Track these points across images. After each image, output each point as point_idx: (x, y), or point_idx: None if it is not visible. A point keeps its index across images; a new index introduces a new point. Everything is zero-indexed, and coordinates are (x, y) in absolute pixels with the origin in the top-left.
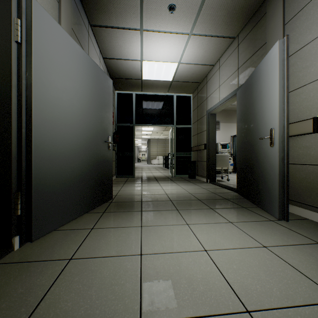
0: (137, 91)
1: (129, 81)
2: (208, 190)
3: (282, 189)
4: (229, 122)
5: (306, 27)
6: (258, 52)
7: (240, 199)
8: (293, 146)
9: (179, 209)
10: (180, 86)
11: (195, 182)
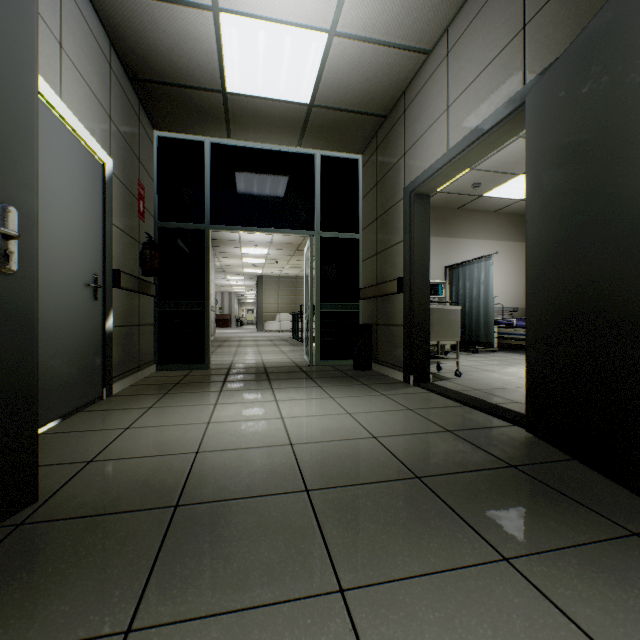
0: (216, 135)
1: (190, 97)
2: (425, 415)
3: None
4: (442, 236)
5: None
6: None
7: (561, 465)
8: None
9: (352, 589)
10: (332, 125)
11: (374, 382)
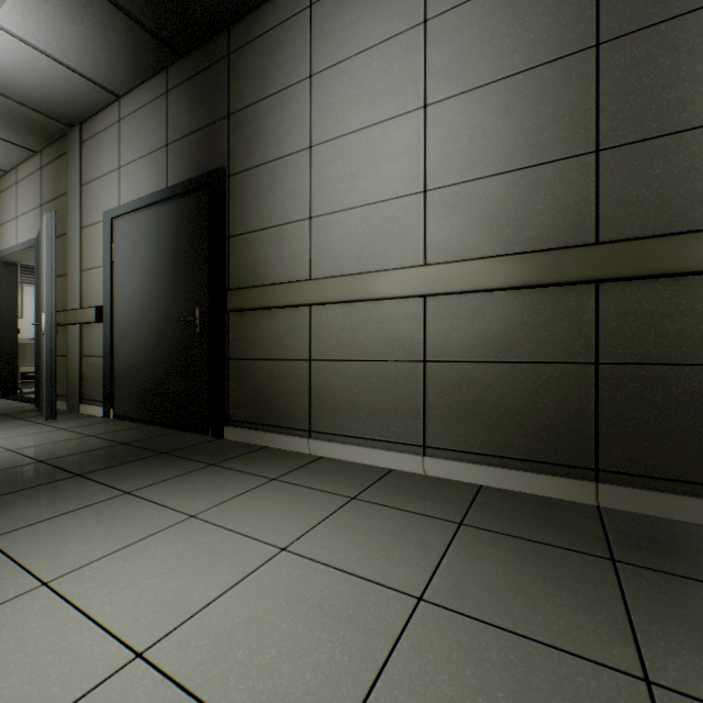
0: None
1: None
2: None
3: (52, 384)
4: None
5: (97, 204)
6: (63, 199)
7: (31, 411)
8: (89, 336)
9: None
10: None
11: None
